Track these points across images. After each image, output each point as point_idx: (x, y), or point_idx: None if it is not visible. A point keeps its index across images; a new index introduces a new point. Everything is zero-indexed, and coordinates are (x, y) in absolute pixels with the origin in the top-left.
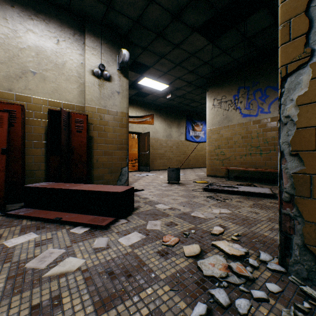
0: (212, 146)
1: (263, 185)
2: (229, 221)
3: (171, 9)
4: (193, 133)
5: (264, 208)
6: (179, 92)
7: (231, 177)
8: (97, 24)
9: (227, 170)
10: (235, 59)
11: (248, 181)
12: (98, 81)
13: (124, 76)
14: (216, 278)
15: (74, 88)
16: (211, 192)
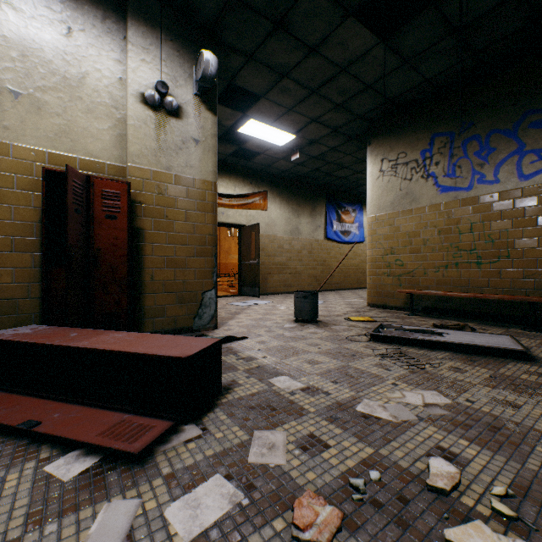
0: (378, 250)
1: (487, 326)
2: (458, 433)
3: None
4: (338, 226)
5: (522, 388)
6: (316, 148)
7: (416, 310)
8: (151, 0)
9: (410, 295)
10: (427, 79)
11: (453, 318)
12: (153, 117)
13: (208, 108)
14: None
15: (105, 128)
16: (386, 344)
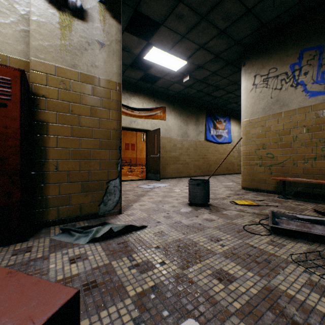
0: (251, 146)
1: None
2: None
3: None
4: (214, 132)
5: None
6: (201, 72)
7: (286, 193)
8: None
9: (283, 182)
10: (300, 1)
11: (323, 202)
12: (58, 16)
13: (113, 16)
14: None
15: (6, 22)
16: (291, 239)
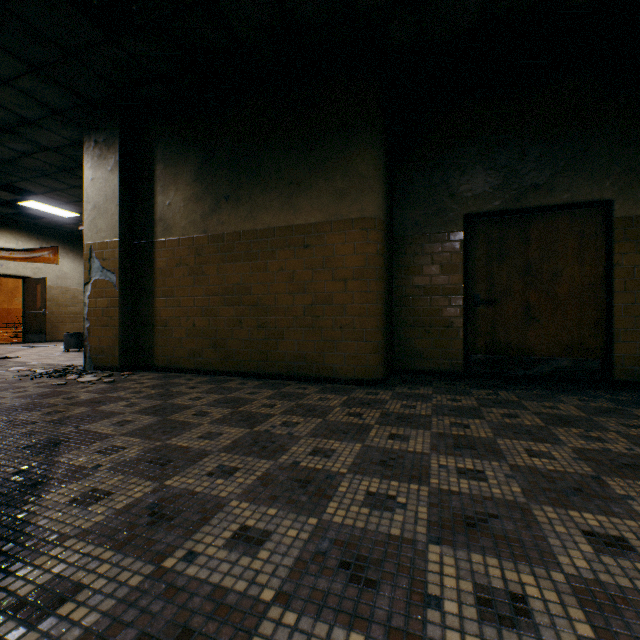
0: None
1: None
2: None
3: (56, 165)
4: None
5: None
6: None
7: None
8: None
9: None
10: None
11: None
12: None
13: None
14: (43, 372)
15: None
16: None
